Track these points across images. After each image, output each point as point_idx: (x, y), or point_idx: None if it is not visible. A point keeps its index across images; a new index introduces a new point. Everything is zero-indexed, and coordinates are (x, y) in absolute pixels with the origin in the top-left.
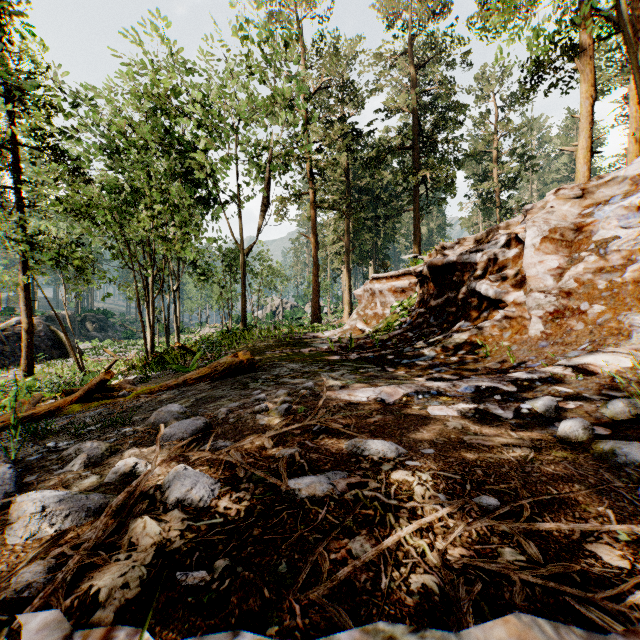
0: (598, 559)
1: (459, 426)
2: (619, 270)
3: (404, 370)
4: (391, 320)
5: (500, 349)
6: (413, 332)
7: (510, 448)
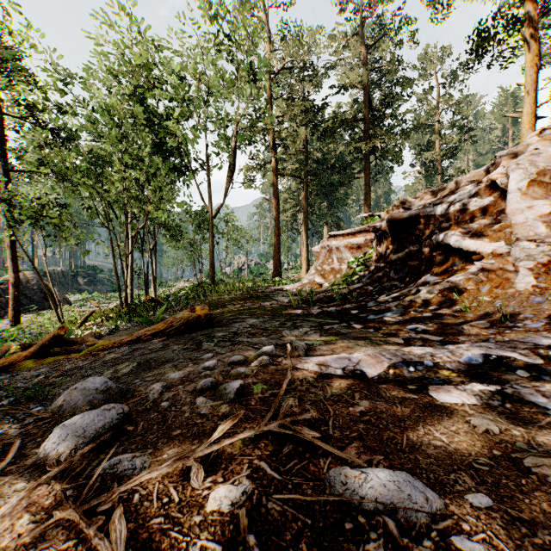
0: None
1: (495, 428)
2: None
3: (373, 327)
4: (348, 274)
5: (480, 305)
6: (373, 286)
7: None
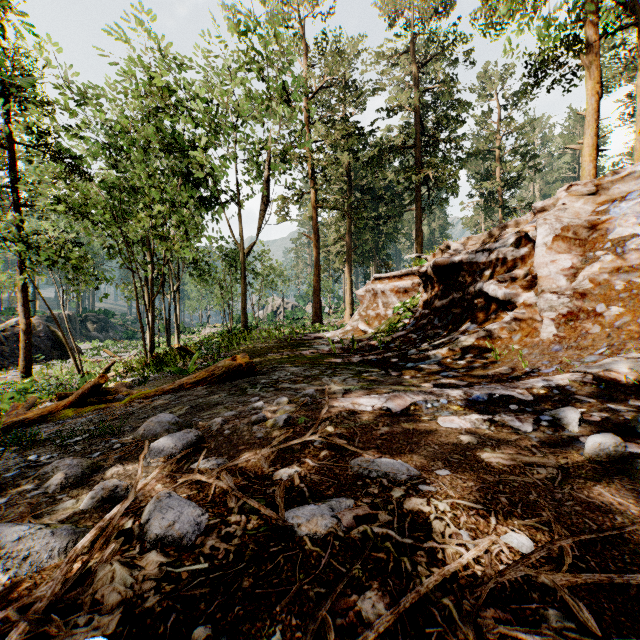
0: None
1: (474, 441)
2: (638, 270)
3: (409, 374)
4: (393, 321)
5: (510, 353)
6: (417, 334)
7: (534, 468)
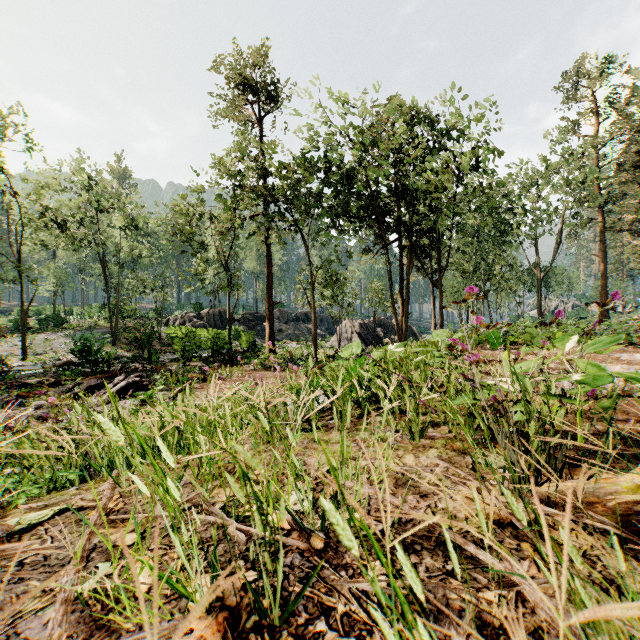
0: None
1: None
2: None
3: None
4: None
5: None
6: None
7: None
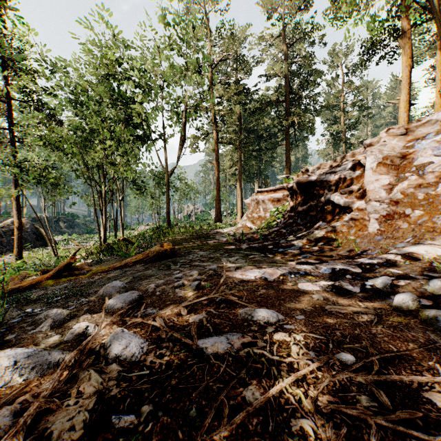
0: (433, 405)
1: (321, 298)
2: (433, 186)
3: (280, 256)
4: (270, 221)
5: (348, 241)
6: (286, 229)
7: (359, 315)
